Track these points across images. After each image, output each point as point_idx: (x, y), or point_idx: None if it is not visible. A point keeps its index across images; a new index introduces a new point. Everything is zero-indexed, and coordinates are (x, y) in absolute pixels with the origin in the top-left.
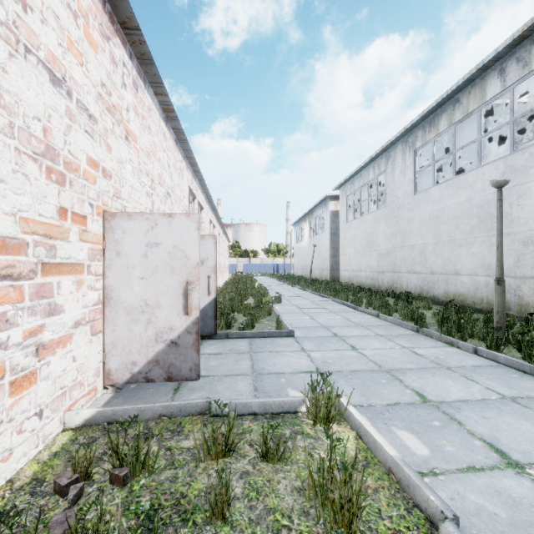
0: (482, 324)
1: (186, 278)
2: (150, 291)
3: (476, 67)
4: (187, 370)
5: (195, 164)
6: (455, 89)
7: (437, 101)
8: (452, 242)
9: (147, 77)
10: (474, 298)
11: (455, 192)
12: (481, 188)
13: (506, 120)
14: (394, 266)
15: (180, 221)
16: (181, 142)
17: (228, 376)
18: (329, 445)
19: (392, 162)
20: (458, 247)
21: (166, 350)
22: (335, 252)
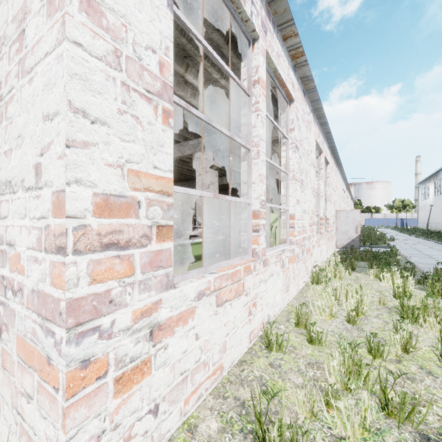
0: None
1: (356, 225)
2: (347, 228)
3: None
4: (356, 246)
5: (345, 178)
6: None
7: None
8: None
9: (338, 167)
10: None
11: None
12: None
13: None
14: None
15: (355, 211)
16: (342, 174)
17: None
18: None
19: None
20: None
21: (351, 242)
22: None
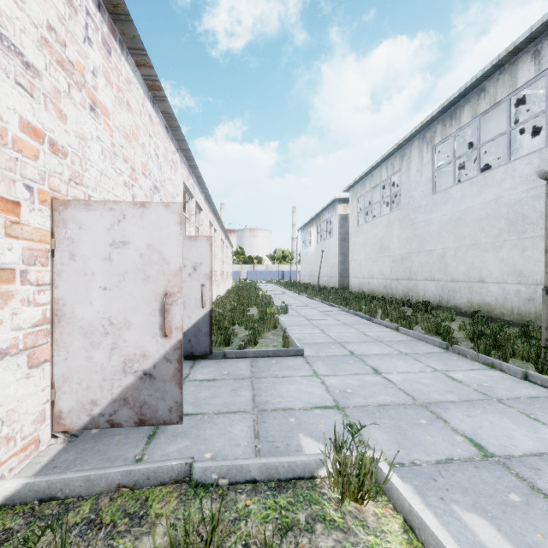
0: (520, 340)
1: (164, 288)
2: (116, 306)
3: (507, 49)
4: (165, 410)
5: (191, 158)
6: (481, 76)
7: (460, 90)
8: (477, 246)
9: (124, 40)
10: (502, 308)
11: (480, 191)
12: (511, 185)
13: (531, 114)
14: (409, 273)
15: (156, 212)
16: (173, 130)
17: (221, 414)
18: (366, 544)
19: (407, 160)
20: (484, 252)
21: (137, 385)
22: (343, 258)
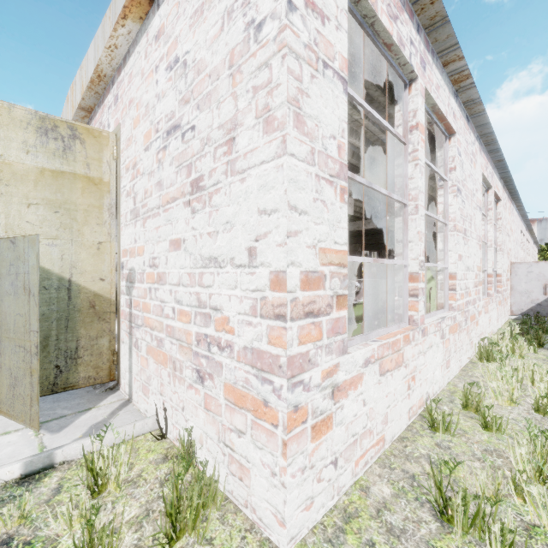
0: None
1: (544, 283)
2: (528, 287)
3: None
4: (545, 313)
5: (525, 215)
6: None
7: None
8: None
9: (514, 202)
10: None
11: None
12: None
13: None
14: None
15: (541, 264)
16: (520, 211)
17: None
18: None
19: None
20: None
21: (535, 306)
22: None
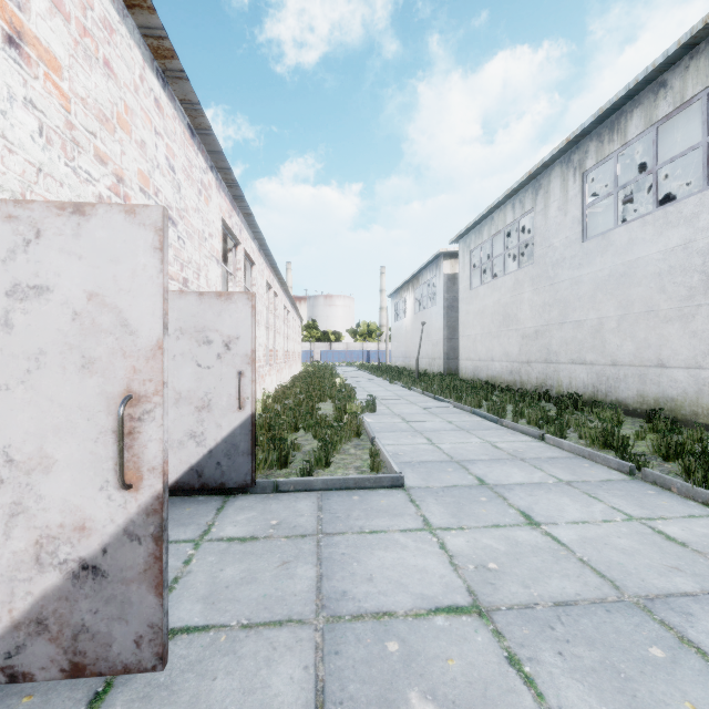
0: None
1: (125, 385)
2: (20, 423)
3: (705, 18)
4: (128, 642)
5: (234, 184)
6: (662, 64)
7: (627, 88)
8: (653, 314)
9: None
10: (695, 406)
11: (658, 233)
12: None
13: None
14: (547, 353)
15: (108, 226)
16: (202, 134)
17: (254, 630)
18: None
19: (544, 195)
20: (664, 322)
21: (67, 590)
22: (451, 333)
